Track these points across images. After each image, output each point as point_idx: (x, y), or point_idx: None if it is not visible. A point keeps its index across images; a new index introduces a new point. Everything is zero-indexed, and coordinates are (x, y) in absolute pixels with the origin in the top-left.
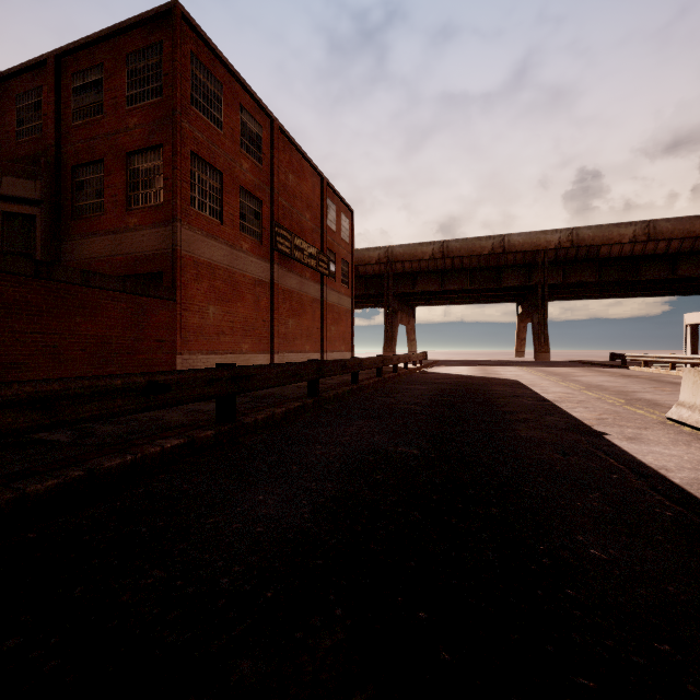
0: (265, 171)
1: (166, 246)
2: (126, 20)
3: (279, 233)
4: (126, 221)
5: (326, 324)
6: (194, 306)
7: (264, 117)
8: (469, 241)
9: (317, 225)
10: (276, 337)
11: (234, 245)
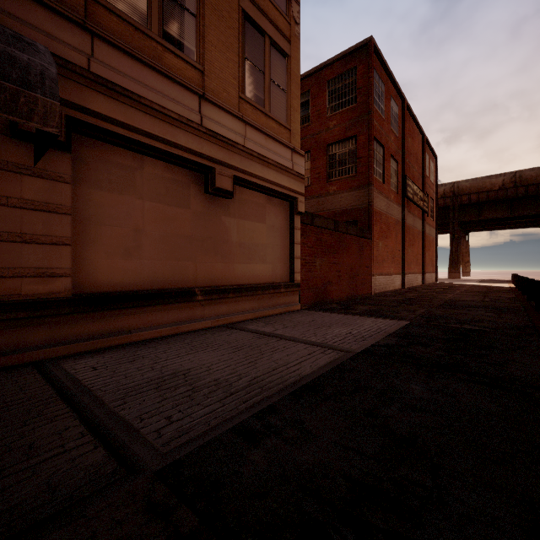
0: (399, 139)
1: (360, 203)
2: (330, 59)
3: (408, 184)
4: (327, 189)
5: (425, 251)
6: (374, 242)
7: (398, 99)
8: None
9: (420, 174)
10: (405, 262)
11: (388, 197)
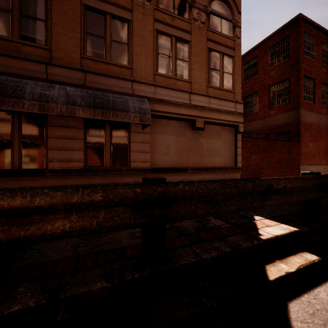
0: None
1: (292, 119)
2: (270, 34)
3: None
4: (269, 113)
5: None
6: (304, 144)
7: None
8: None
9: None
10: None
11: (319, 112)
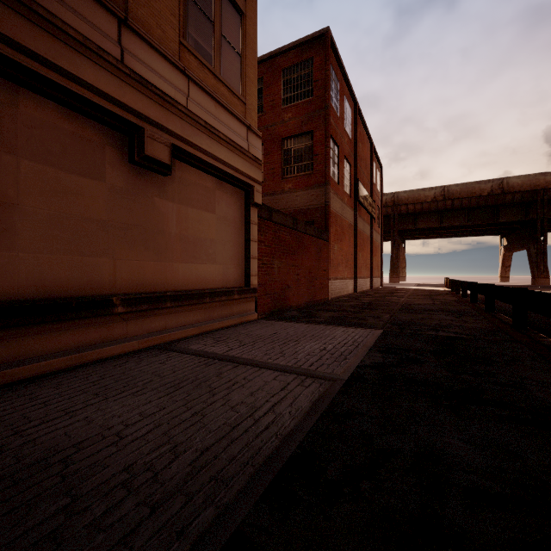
0: (352, 142)
1: (317, 203)
2: (285, 45)
3: (360, 188)
4: (282, 186)
5: (373, 256)
6: (330, 245)
7: (351, 102)
8: (469, 185)
9: (368, 180)
10: (357, 266)
11: (342, 199)
